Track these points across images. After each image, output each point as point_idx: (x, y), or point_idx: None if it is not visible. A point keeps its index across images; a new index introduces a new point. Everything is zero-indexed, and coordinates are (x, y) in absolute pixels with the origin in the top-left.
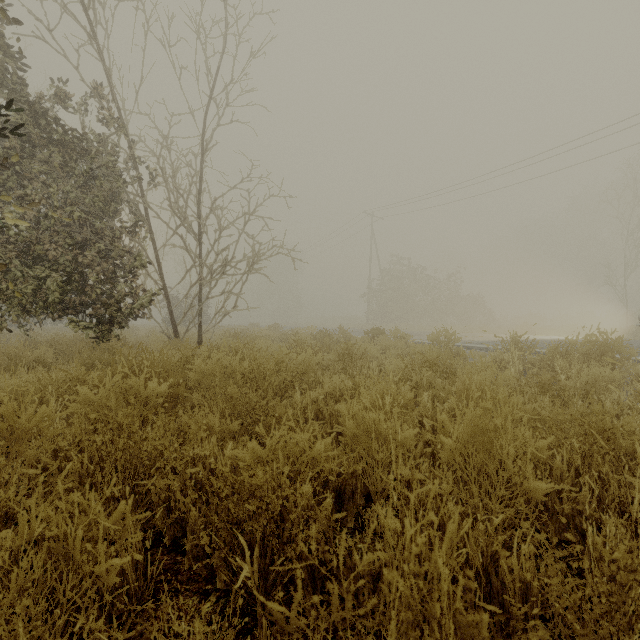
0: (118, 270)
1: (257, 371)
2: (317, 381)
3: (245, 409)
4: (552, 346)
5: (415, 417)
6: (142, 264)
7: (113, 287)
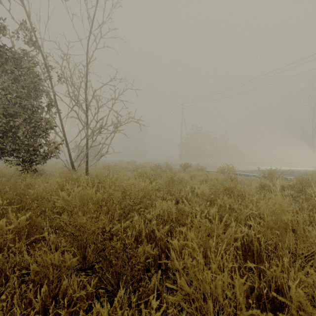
0: (39, 131)
1: (107, 199)
2: (152, 200)
3: (96, 230)
4: (295, 176)
5: (232, 248)
6: (51, 127)
7: (36, 140)
